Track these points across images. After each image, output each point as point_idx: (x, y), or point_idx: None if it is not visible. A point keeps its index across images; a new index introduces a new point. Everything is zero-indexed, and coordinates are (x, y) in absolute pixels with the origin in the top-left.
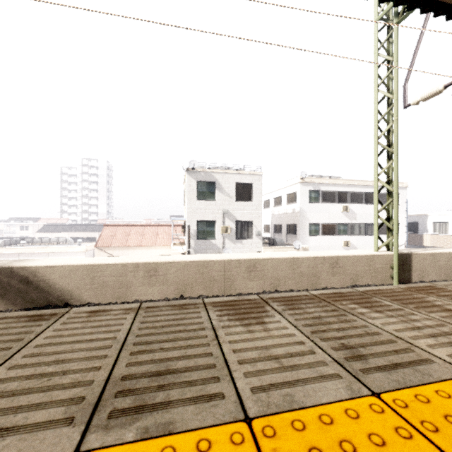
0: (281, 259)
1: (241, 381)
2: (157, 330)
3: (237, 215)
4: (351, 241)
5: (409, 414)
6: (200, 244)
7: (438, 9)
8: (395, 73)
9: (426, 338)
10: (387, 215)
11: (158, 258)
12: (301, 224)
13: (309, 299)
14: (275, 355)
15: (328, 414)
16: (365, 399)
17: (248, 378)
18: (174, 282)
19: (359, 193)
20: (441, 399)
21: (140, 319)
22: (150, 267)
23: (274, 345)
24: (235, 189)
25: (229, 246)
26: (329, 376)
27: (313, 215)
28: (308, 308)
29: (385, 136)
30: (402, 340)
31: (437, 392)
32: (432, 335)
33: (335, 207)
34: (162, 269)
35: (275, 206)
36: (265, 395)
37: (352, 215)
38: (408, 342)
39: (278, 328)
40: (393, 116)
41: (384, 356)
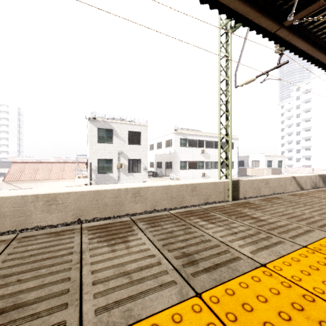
0: (158, 187)
1: (89, 303)
2: (23, 261)
3: (129, 155)
4: (206, 173)
5: (219, 309)
6: (100, 177)
7: (252, 26)
8: (230, 64)
9: (239, 240)
10: (226, 155)
11: (58, 189)
12: (175, 161)
13: (168, 217)
14: (128, 271)
15: (158, 323)
16: (190, 301)
17: (96, 298)
18: (72, 208)
19: (211, 141)
20: (242, 289)
21: (10, 250)
22: (49, 197)
23: (130, 261)
24: (128, 135)
25: (123, 178)
26: (167, 284)
27: (183, 155)
28: (166, 224)
29: (225, 105)
30: (224, 243)
31: (240, 284)
32: (243, 237)
33: (196, 150)
34: (61, 198)
35: (157, 149)
36: (107, 315)
37: (207, 156)
38: (227, 245)
39: (138, 245)
40: (229, 92)
41: (210, 259)
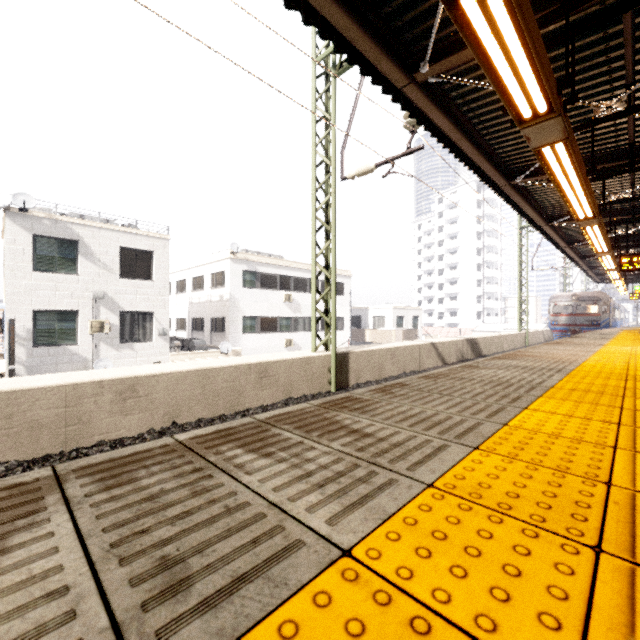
0: (183, 373)
1: None
2: None
3: (124, 302)
4: (295, 340)
5: None
6: (43, 355)
7: (365, 67)
8: (333, 136)
9: (311, 493)
10: (325, 306)
11: None
12: (231, 317)
13: (165, 454)
14: None
15: None
16: None
17: None
18: None
19: (304, 279)
20: None
21: None
22: None
23: None
24: (120, 258)
25: (107, 354)
26: None
27: (249, 305)
28: (150, 475)
29: (324, 210)
30: (277, 507)
31: (281, 628)
32: (322, 483)
33: (276, 295)
34: None
35: (194, 290)
36: None
37: (295, 307)
38: (284, 509)
39: (30, 560)
40: (331, 187)
41: (230, 562)
